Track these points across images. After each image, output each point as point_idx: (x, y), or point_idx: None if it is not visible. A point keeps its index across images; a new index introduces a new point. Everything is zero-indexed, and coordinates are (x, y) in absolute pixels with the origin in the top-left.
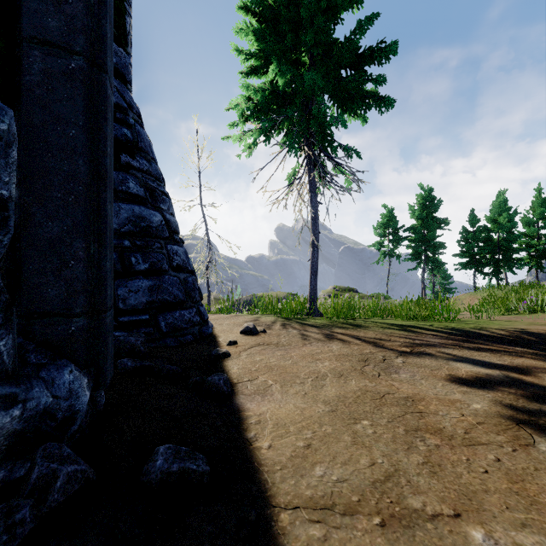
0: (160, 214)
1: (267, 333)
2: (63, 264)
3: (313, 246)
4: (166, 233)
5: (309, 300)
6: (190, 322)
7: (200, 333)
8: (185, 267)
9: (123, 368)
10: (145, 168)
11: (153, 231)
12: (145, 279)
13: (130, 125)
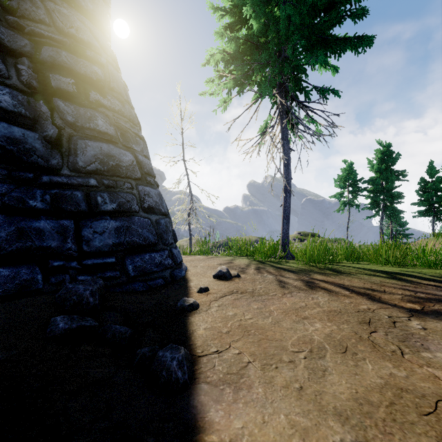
0: (133, 155)
1: (241, 277)
2: None
3: (285, 191)
4: (138, 173)
5: (281, 244)
6: (161, 266)
7: (171, 276)
8: (158, 209)
9: (51, 330)
10: (117, 108)
11: (122, 171)
12: (112, 219)
13: (101, 64)
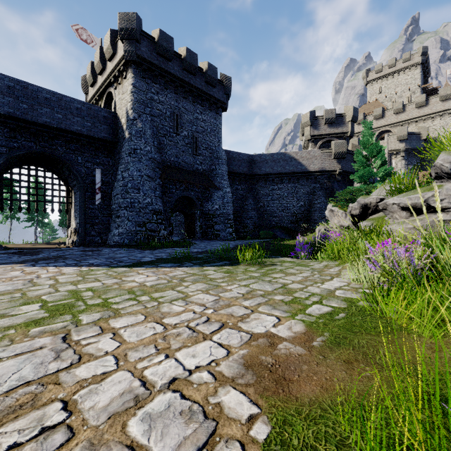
0: None
1: None
2: None
3: None
4: None
5: None
6: None
7: None
8: None
9: None
10: None
11: None
12: None
13: None
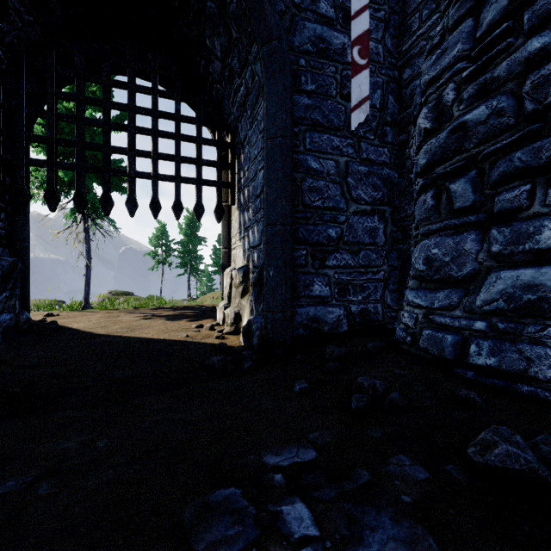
0: None
1: (61, 315)
2: (23, 289)
3: (87, 267)
4: None
5: (84, 300)
6: None
7: None
8: None
9: None
10: None
11: None
12: None
13: None
